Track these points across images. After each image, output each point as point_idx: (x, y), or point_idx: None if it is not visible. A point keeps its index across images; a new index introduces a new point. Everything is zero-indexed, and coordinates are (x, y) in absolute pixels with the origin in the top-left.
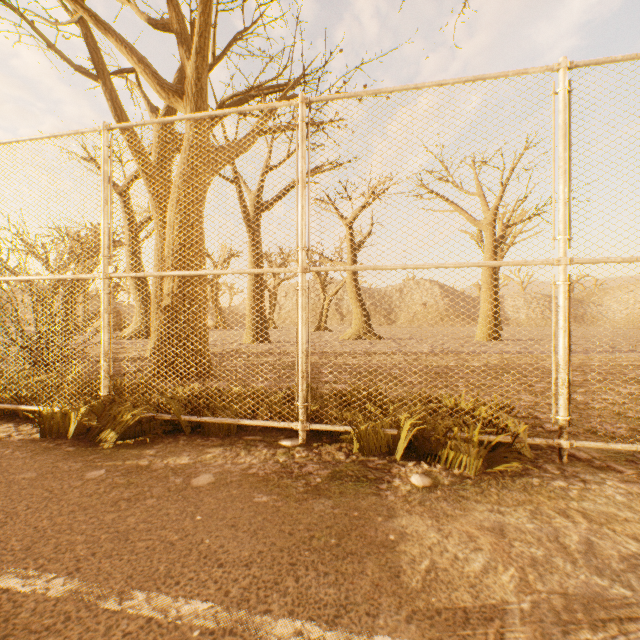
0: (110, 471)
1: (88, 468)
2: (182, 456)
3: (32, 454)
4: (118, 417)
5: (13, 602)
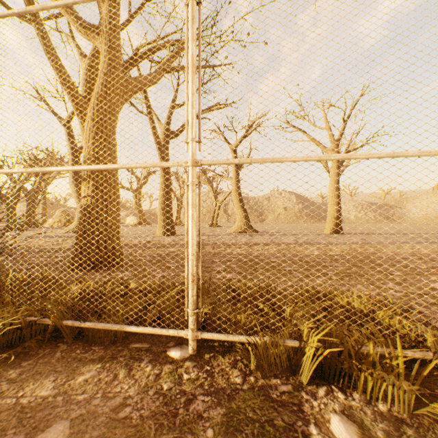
0: None
1: None
2: (46, 381)
3: None
4: None
5: None
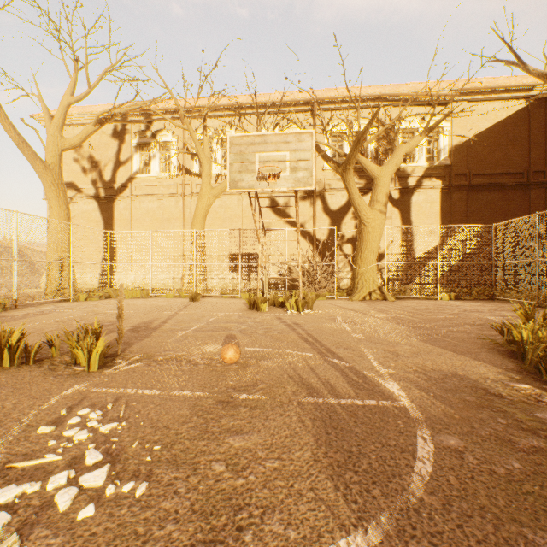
0: None
1: None
2: None
3: None
4: None
5: None
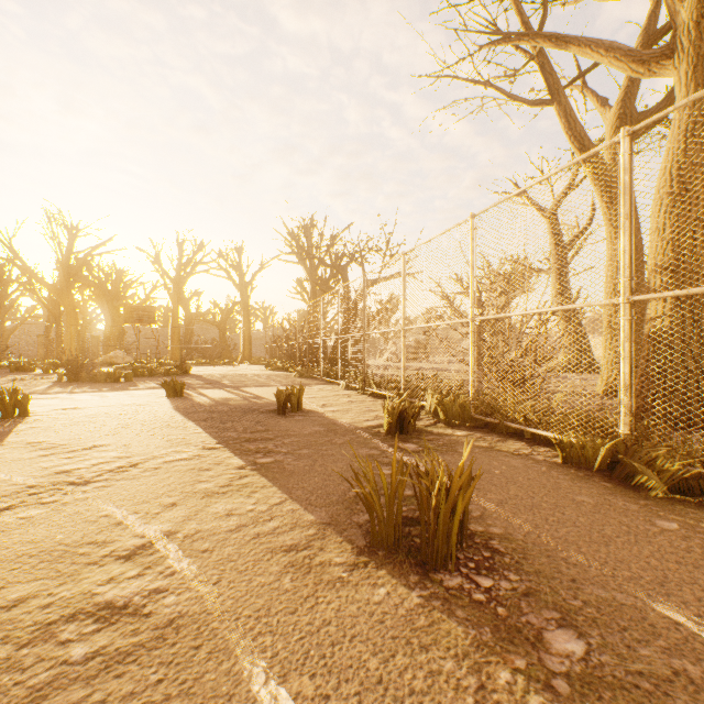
0: (685, 528)
1: (649, 514)
2: None
3: (568, 478)
4: (655, 463)
5: (699, 643)
